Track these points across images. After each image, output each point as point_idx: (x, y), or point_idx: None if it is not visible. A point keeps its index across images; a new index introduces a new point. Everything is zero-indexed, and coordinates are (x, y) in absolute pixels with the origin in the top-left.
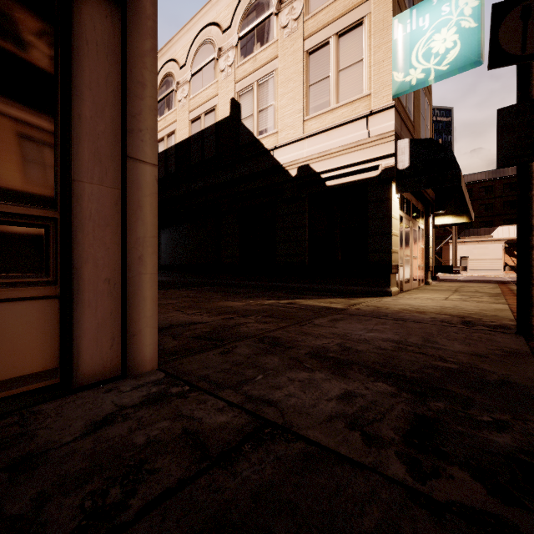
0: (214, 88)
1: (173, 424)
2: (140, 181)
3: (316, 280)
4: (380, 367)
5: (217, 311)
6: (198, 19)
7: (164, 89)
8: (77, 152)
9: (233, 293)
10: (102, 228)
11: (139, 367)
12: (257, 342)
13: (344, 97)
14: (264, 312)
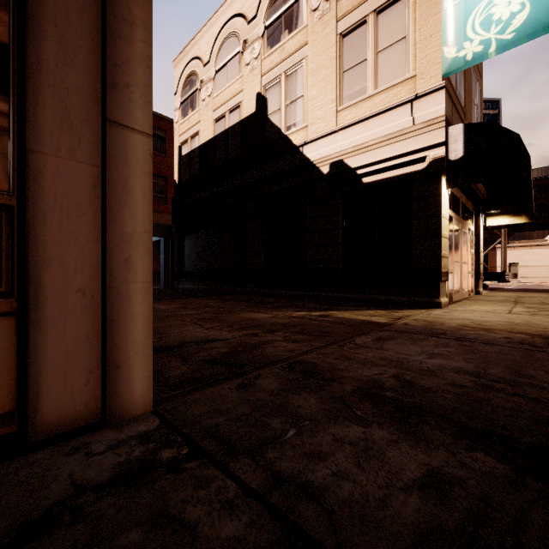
0: (238, 84)
1: (147, 537)
2: (127, 155)
3: (351, 289)
4: (467, 420)
5: (239, 325)
6: (222, 12)
7: (188, 89)
8: (34, 111)
9: (258, 302)
10: (73, 219)
11: (126, 410)
12: (286, 370)
13: (383, 81)
14: (294, 327)
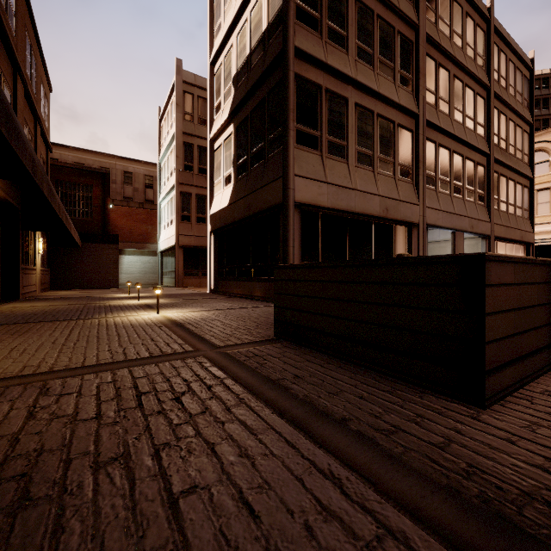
0: None
1: None
2: None
3: None
4: None
5: None
6: None
7: None
8: None
9: None
10: None
11: None
12: None
13: (540, 213)
14: None
